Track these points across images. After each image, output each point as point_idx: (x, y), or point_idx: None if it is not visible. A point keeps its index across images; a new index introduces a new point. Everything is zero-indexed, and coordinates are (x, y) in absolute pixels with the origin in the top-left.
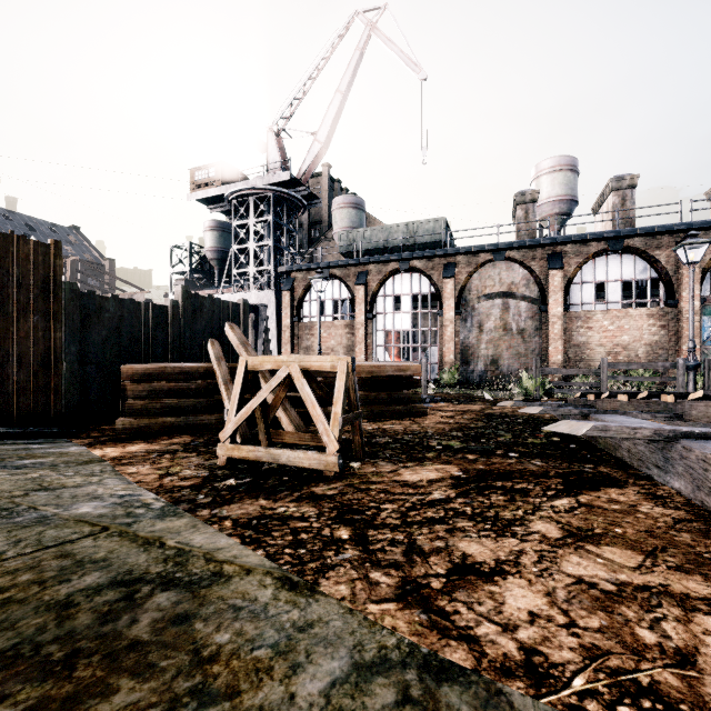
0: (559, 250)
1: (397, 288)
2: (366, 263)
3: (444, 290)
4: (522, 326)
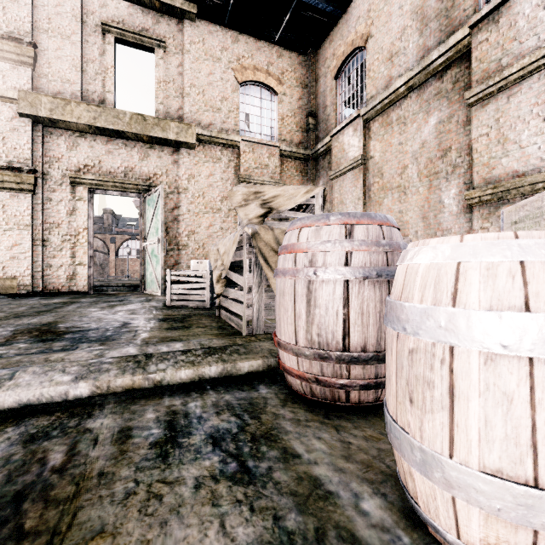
0: (115, 236)
1: None
2: None
3: None
4: (102, 262)
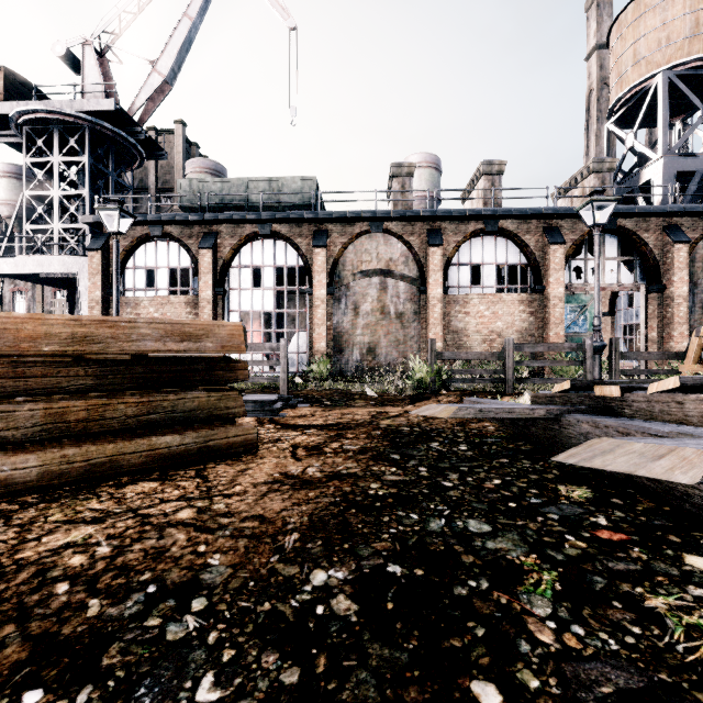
0: (438, 226)
1: (256, 257)
2: (214, 222)
3: (315, 262)
4: (401, 309)
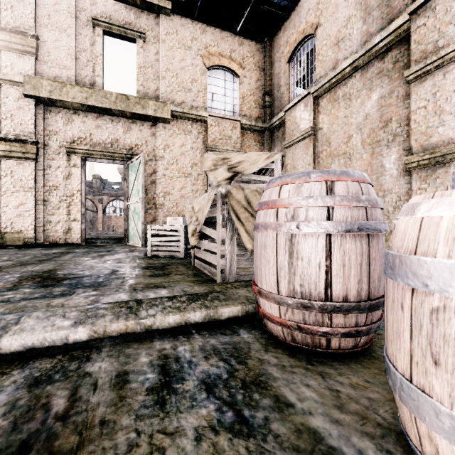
0: (102, 197)
1: None
2: None
3: None
4: (91, 219)
